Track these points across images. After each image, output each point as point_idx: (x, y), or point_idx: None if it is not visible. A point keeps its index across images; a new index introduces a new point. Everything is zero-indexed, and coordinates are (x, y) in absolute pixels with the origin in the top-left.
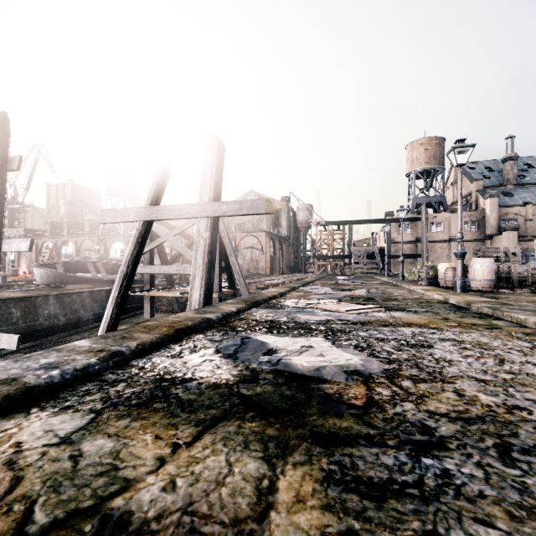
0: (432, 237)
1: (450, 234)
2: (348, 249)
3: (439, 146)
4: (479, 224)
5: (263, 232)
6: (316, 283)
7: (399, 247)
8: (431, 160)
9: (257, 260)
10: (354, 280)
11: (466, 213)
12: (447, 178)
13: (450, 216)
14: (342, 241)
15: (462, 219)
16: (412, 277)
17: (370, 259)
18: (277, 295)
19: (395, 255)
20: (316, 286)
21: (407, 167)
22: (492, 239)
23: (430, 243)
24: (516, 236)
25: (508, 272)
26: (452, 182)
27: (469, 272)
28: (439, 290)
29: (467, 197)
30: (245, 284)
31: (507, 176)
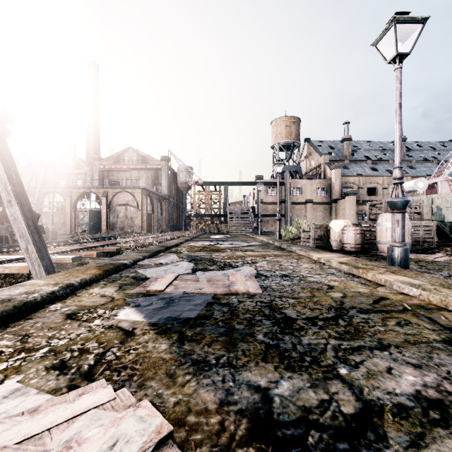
0: (293, 199)
1: (306, 197)
2: (224, 209)
3: (296, 125)
4: (327, 190)
5: (139, 188)
6: (180, 247)
7: (267, 207)
8: (291, 135)
9: (132, 217)
10: (230, 240)
11: (318, 180)
12: (301, 153)
13: (306, 182)
14: (219, 201)
15: (315, 185)
16: (289, 236)
17: (243, 218)
18: None
19: (264, 214)
20: (172, 256)
21: (272, 139)
22: (336, 202)
23: (291, 204)
24: (355, 200)
25: (414, 232)
26: (305, 155)
27: (377, 232)
28: (371, 264)
29: (317, 168)
30: (40, 256)
31: (345, 153)
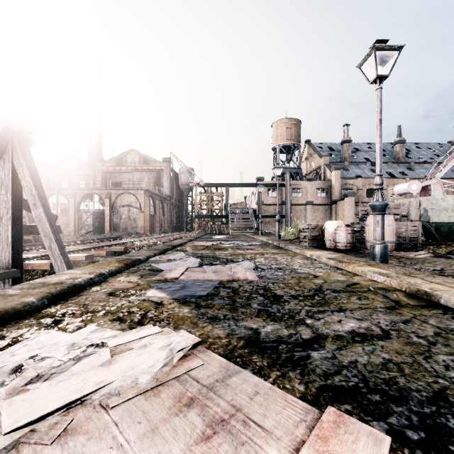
0: (293, 201)
1: (306, 198)
2: (225, 210)
3: (297, 127)
4: (327, 192)
5: (141, 190)
6: (185, 246)
7: (268, 209)
8: (291, 137)
9: (135, 218)
10: (231, 240)
11: (318, 181)
12: (302, 154)
13: (306, 184)
14: (220, 202)
15: (315, 187)
16: (288, 236)
17: (244, 219)
18: (32, 303)
19: (265, 215)
20: (180, 253)
21: (273, 141)
22: (336, 203)
23: (291, 206)
24: (354, 201)
25: (400, 232)
26: (306, 157)
27: (366, 232)
28: (354, 259)
29: (317, 169)
30: (62, 253)
31: (345, 155)
